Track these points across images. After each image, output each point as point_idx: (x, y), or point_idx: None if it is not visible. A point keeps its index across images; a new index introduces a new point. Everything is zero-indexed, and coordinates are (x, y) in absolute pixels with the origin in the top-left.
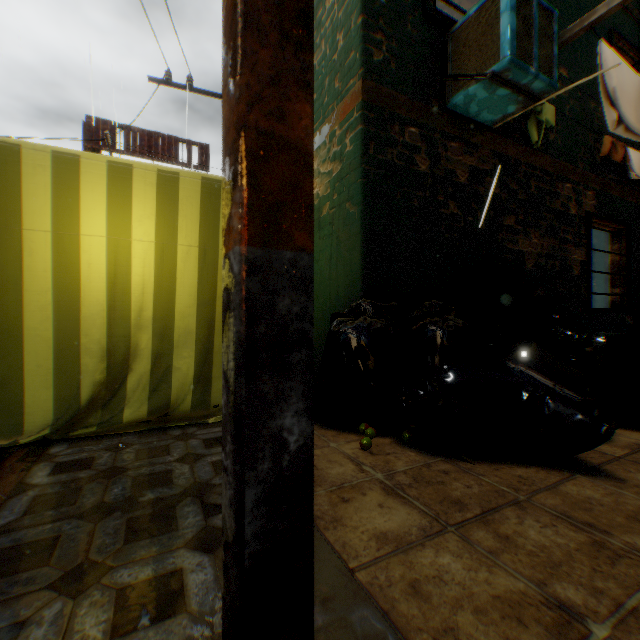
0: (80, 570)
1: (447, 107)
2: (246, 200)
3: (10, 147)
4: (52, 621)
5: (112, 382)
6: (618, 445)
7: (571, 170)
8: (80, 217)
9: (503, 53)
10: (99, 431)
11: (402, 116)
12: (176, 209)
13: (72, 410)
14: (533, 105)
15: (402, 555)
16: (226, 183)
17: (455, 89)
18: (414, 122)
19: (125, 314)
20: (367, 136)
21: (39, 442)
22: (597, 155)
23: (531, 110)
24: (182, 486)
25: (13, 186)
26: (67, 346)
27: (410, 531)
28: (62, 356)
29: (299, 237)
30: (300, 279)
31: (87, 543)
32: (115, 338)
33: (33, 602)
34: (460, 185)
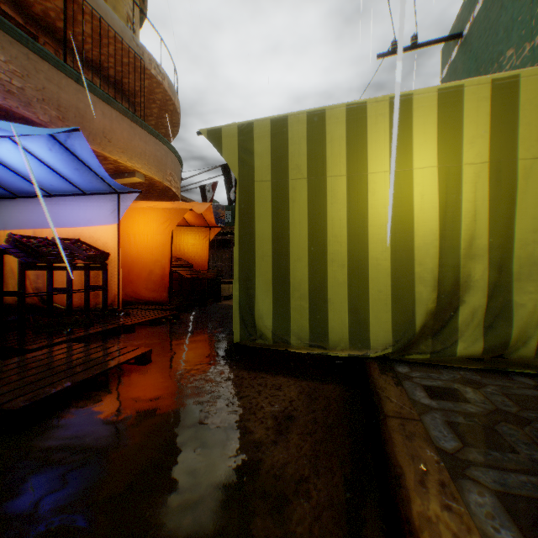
0: None
1: None
2: None
3: (358, 107)
4: None
5: (438, 312)
6: None
7: None
8: (411, 153)
9: None
10: (428, 359)
11: None
12: (513, 119)
13: (407, 334)
14: None
15: None
16: None
17: None
18: None
19: (453, 243)
20: None
21: (378, 358)
22: None
23: None
24: None
25: (360, 139)
26: (401, 274)
27: None
28: (396, 283)
29: None
30: None
31: None
32: (443, 268)
33: None
34: None
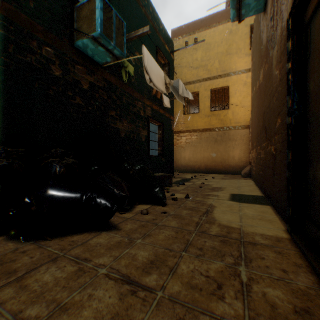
0: None
1: (74, 45)
2: None
3: None
4: None
5: None
6: (134, 212)
7: (142, 97)
8: None
9: (97, 28)
10: None
11: (40, 38)
12: None
13: None
14: (117, 61)
15: None
16: None
17: (78, 37)
18: (50, 45)
19: None
20: (8, 39)
21: None
22: (152, 94)
23: (123, 65)
24: None
25: None
26: None
27: None
28: None
29: None
30: None
31: None
32: None
33: None
34: (84, 89)
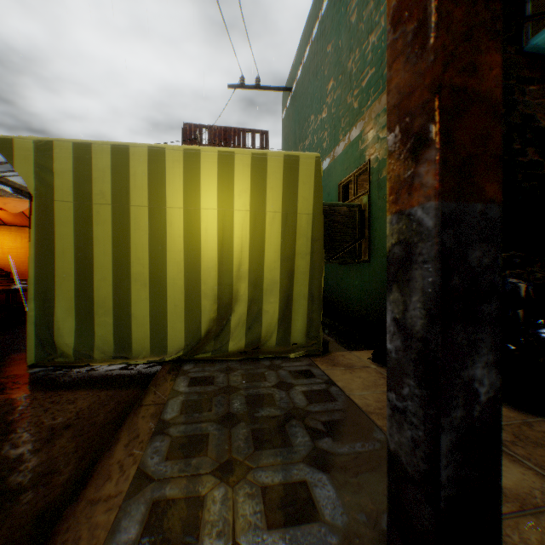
0: (229, 464)
1: (523, 50)
2: (441, 157)
3: (158, 150)
4: (221, 501)
5: (220, 320)
6: None
7: None
8: (200, 196)
9: None
10: (212, 356)
11: None
12: (265, 183)
13: (195, 339)
14: None
15: (530, 518)
16: (402, 145)
17: (534, 29)
18: None
19: (229, 268)
20: None
21: (175, 360)
22: None
23: None
24: (284, 409)
25: (160, 177)
26: (192, 291)
27: (531, 493)
28: (189, 299)
29: (488, 189)
30: (489, 231)
31: (228, 444)
32: (222, 286)
33: (204, 483)
34: (539, 130)
